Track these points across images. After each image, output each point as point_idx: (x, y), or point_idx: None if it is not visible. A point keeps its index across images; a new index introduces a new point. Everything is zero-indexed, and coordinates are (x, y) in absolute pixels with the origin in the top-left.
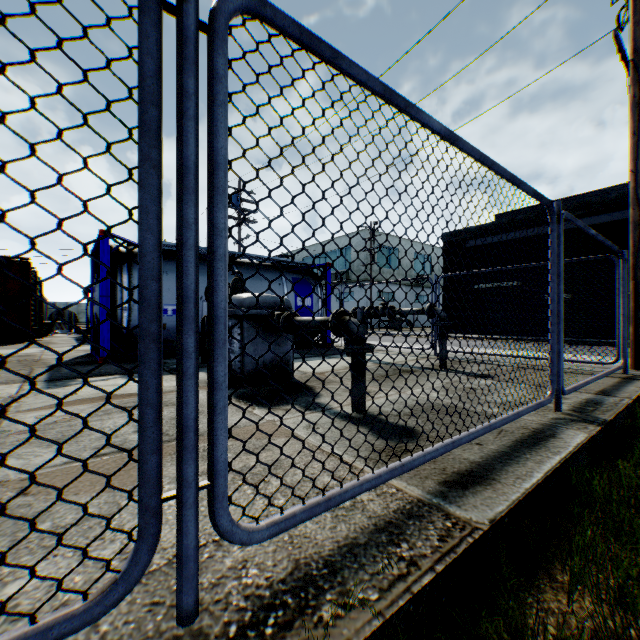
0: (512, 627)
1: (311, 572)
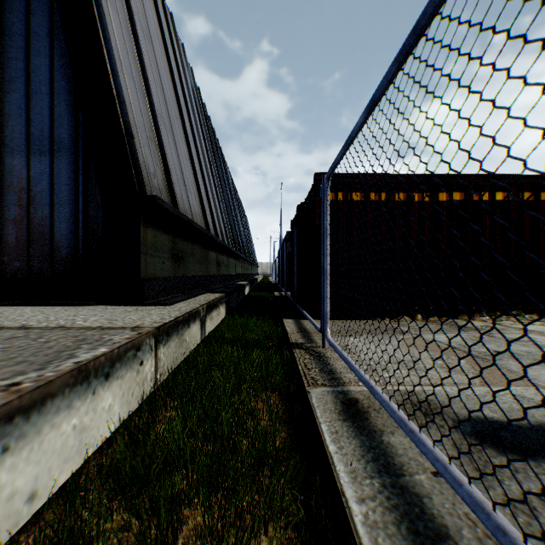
0: (280, 391)
1: (322, 358)
